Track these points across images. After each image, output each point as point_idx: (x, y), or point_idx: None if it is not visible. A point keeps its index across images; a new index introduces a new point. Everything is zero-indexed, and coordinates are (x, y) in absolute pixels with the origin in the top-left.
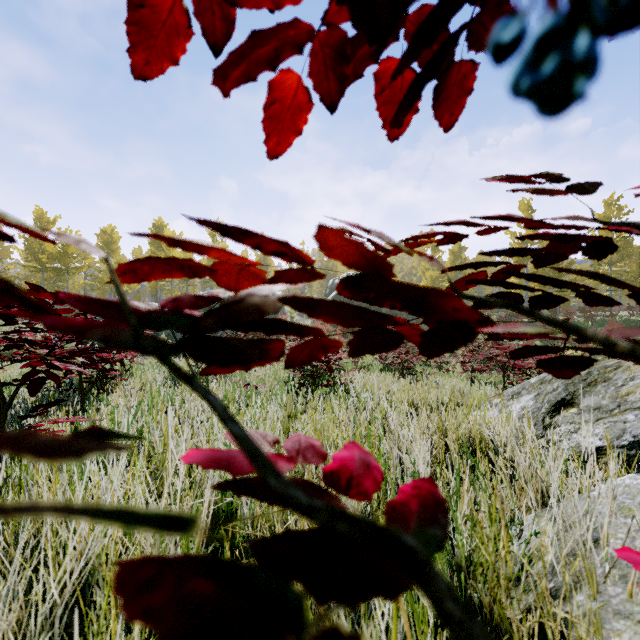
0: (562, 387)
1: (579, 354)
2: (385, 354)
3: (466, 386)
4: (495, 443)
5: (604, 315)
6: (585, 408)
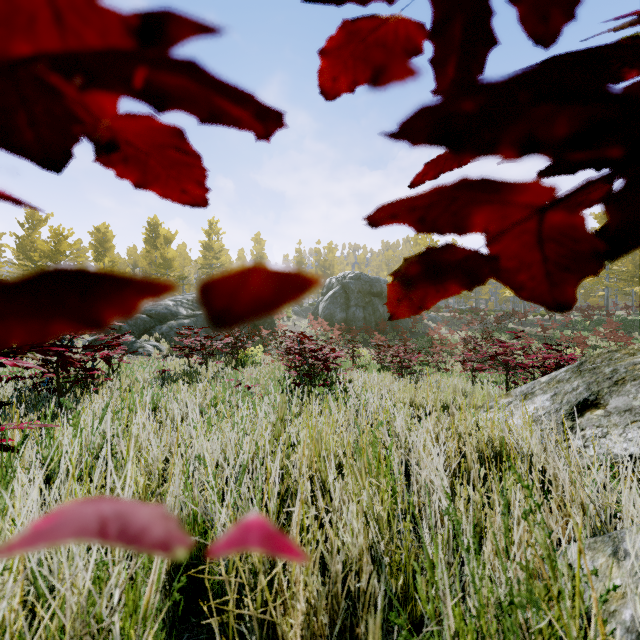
0: (583, 386)
1: (578, 353)
2: (383, 353)
3: (468, 386)
4: (519, 451)
5: (601, 314)
6: (613, 410)
